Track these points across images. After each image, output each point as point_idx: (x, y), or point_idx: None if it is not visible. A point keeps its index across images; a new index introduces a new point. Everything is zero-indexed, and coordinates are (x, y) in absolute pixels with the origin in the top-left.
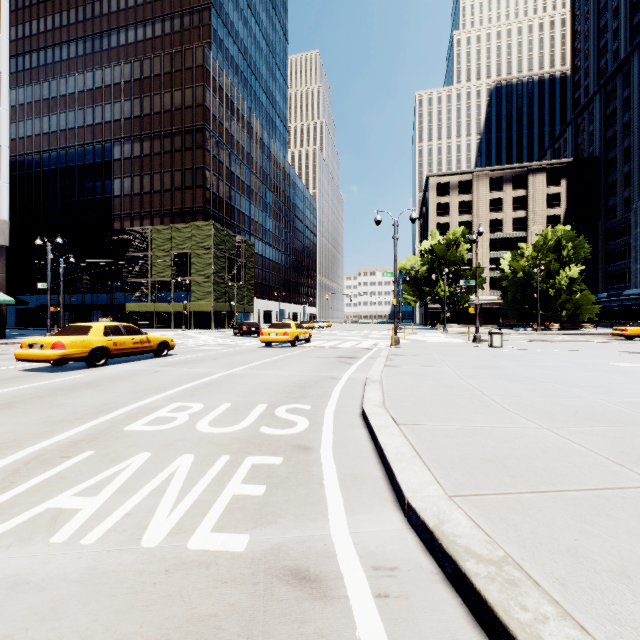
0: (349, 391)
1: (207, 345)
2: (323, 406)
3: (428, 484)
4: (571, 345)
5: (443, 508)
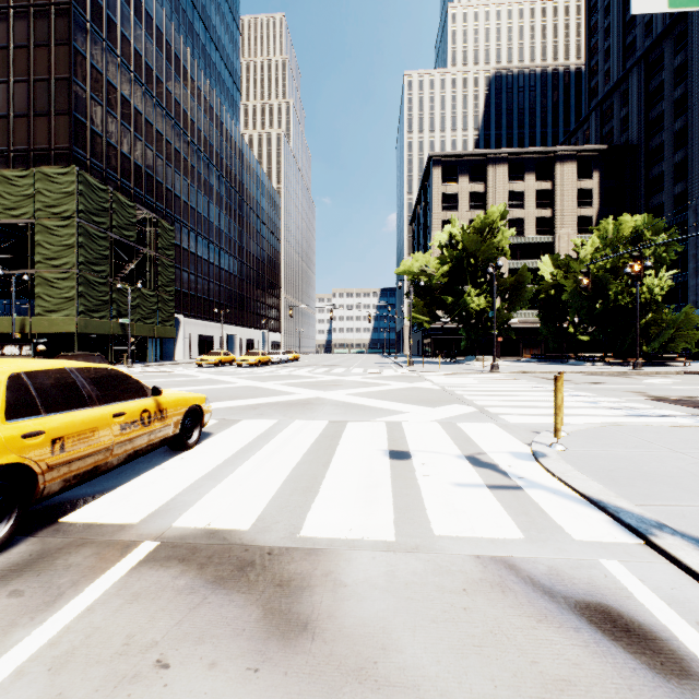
0: None
1: None
2: None
3: None
4: None
5: None
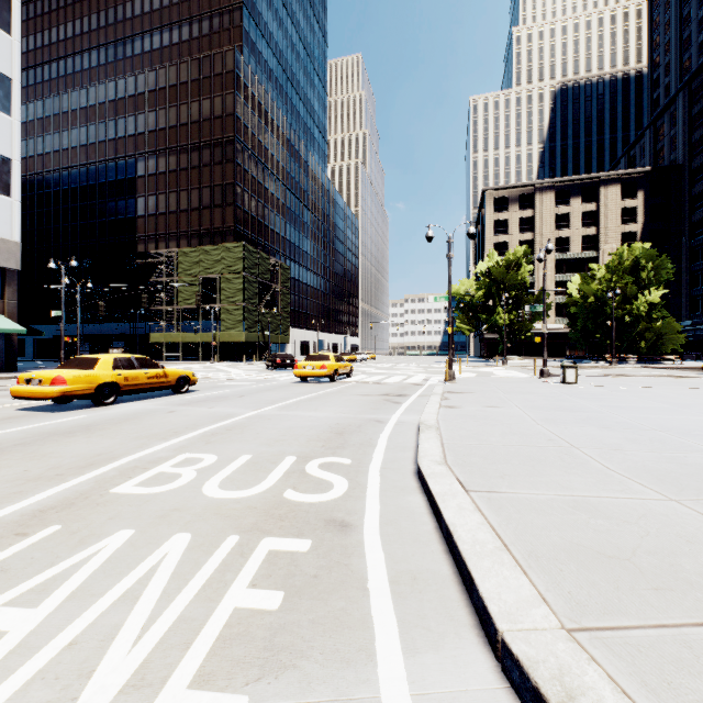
0: (399, 439)
1: (235, 380)
2: (366, 460)
3: (530, 604)
4: (659, 381)
5: (565, 660)
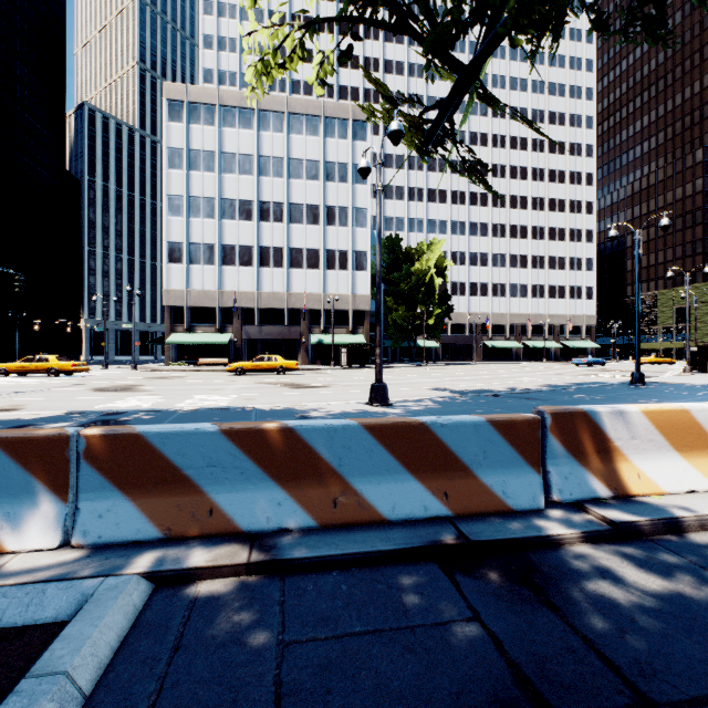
0: None
1: None
2: None
3: None
4: None
5: None
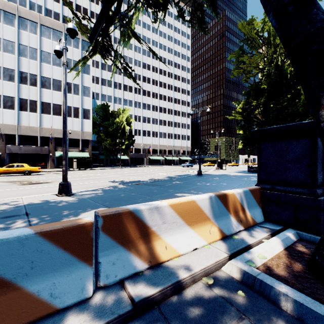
0: None
1: None
2: None
3: None
4: None
5: None
